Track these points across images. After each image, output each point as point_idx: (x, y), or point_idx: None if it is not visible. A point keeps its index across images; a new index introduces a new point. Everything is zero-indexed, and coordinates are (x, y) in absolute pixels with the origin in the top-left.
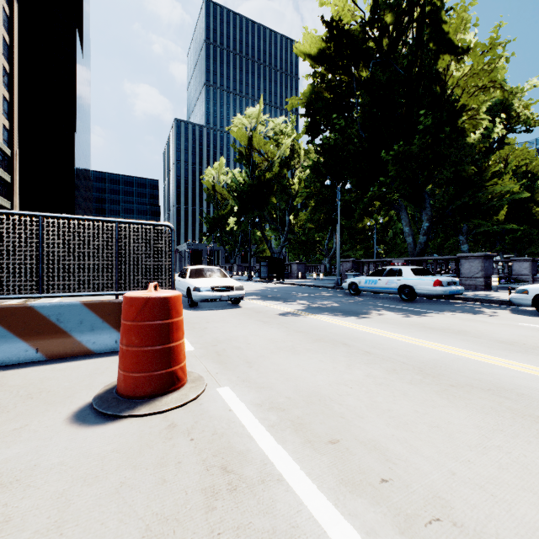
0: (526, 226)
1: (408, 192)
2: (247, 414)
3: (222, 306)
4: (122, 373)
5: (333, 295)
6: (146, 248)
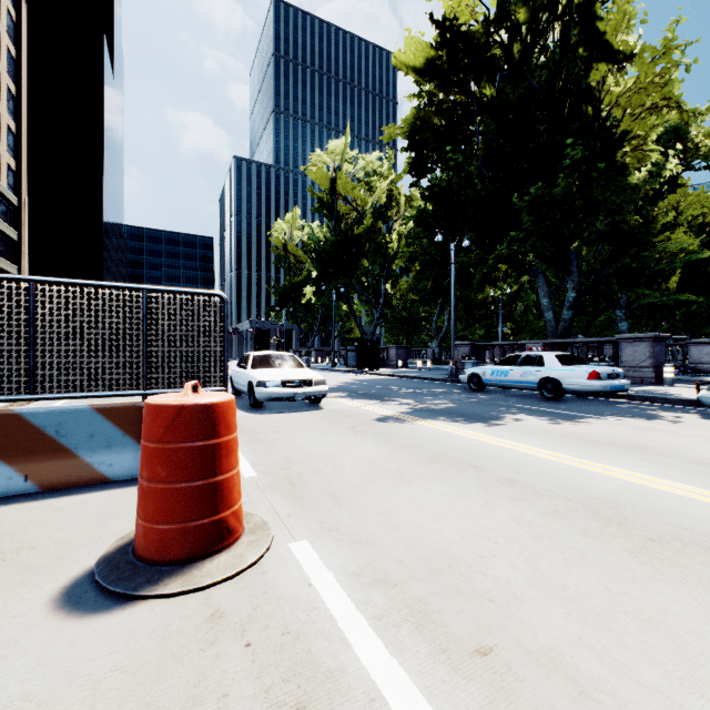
0: (704, 298)
1: (547, 251)
2: (337, 594)
3: (297, 408)
4: (141, 523)
5: (448, 391)
6: (188, 328)
